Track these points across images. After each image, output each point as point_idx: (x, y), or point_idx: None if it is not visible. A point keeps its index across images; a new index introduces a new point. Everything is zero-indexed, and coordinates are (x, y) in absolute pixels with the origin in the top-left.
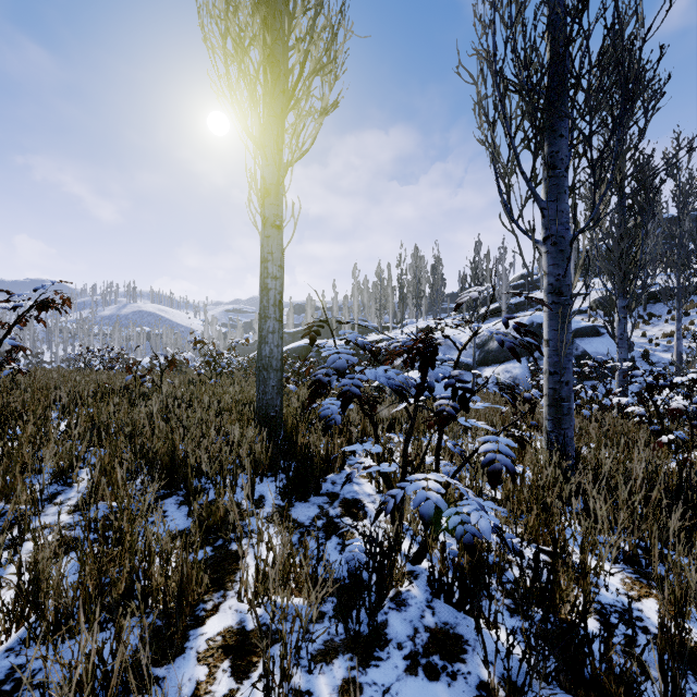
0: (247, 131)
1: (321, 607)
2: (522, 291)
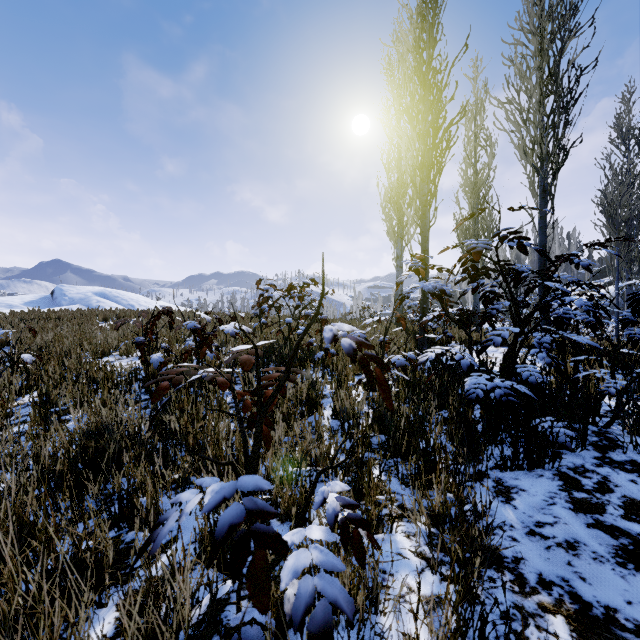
0: (392, 238)
1: None
2: None
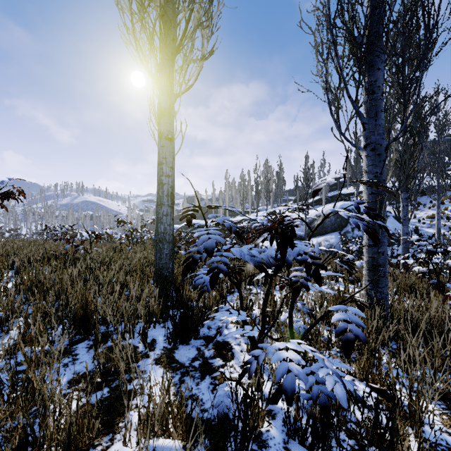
0: (148, 70)
1: (194, 449)
2: (335, 188)
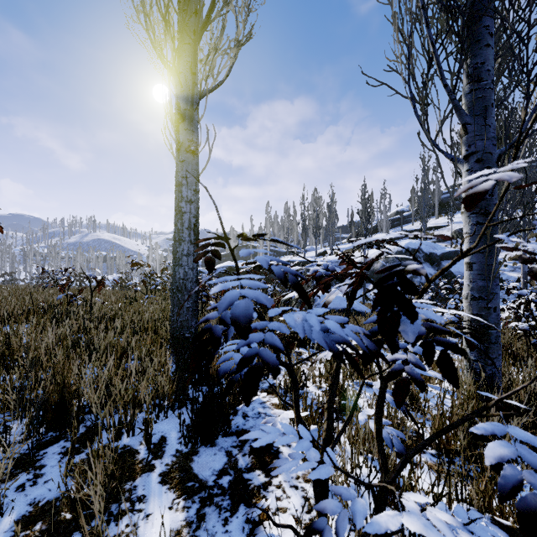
0: (163, 59)
1: None
2: (397, 224)
